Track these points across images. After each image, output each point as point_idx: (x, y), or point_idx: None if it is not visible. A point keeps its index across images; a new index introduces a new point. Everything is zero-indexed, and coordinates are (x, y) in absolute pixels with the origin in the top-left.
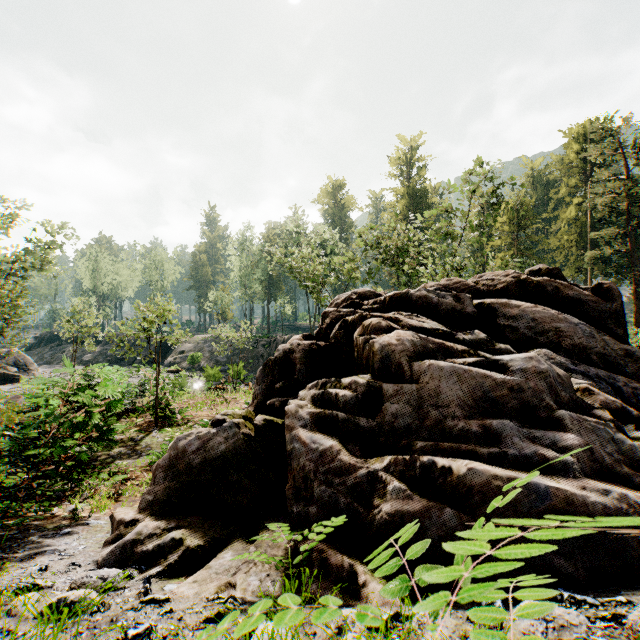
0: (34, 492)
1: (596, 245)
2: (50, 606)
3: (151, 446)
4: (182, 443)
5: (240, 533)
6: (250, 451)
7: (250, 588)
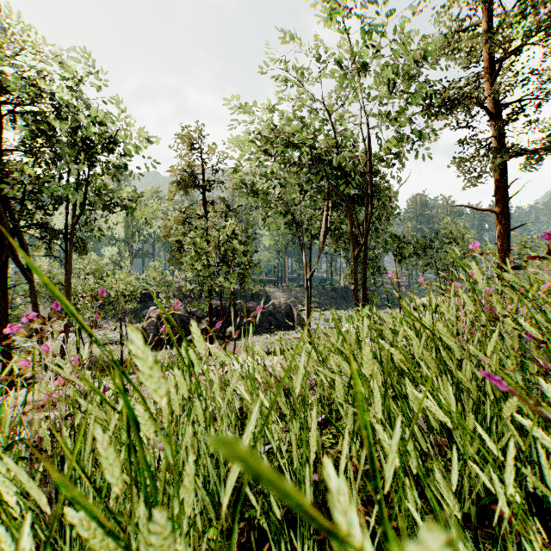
0: None
1: None
2: None
3: None
4: None
5: None
6: None
7: None
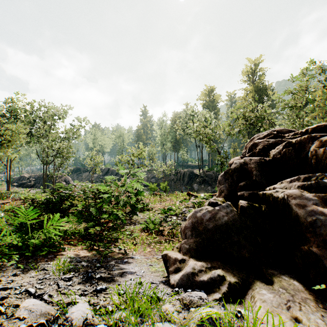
0: (103, 237)
1: None
2: (203, 320)
3: (138, 220)
4: (198, 214)
5: (252, 276)
6: (242, 222)
7: (320, 325)
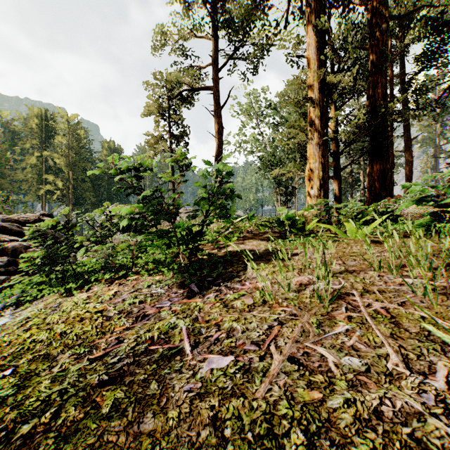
0: None
1: (48, 183)
2: None
3: None
4: None
5: None
6: None
7: None
